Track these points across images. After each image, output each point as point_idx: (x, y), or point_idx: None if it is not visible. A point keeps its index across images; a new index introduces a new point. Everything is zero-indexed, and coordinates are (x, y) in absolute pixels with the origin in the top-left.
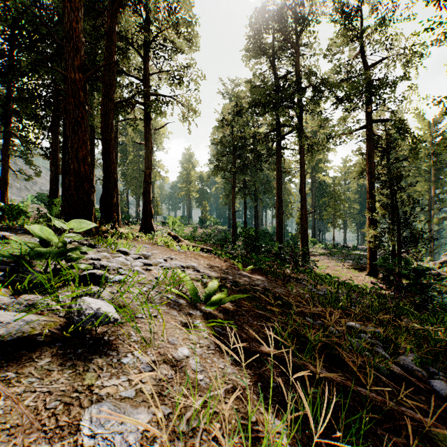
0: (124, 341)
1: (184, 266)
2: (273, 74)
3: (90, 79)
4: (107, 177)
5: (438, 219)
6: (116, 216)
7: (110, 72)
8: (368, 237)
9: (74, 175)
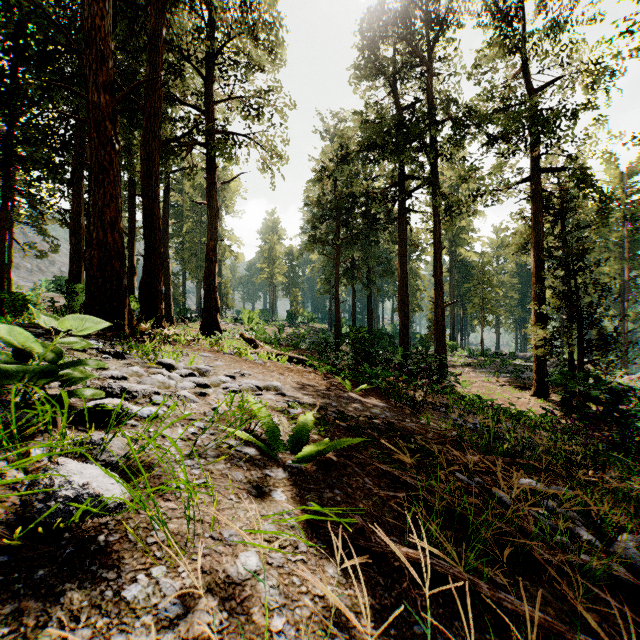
0: (137, 544)
1: (262, 387)
2: (394, 102)
3: (127, 110)
4: (149, 252)
5: (635, 314)
6: (168, 310)
7: (155, 96)
8: (534, 341)
9: (97, 248)
